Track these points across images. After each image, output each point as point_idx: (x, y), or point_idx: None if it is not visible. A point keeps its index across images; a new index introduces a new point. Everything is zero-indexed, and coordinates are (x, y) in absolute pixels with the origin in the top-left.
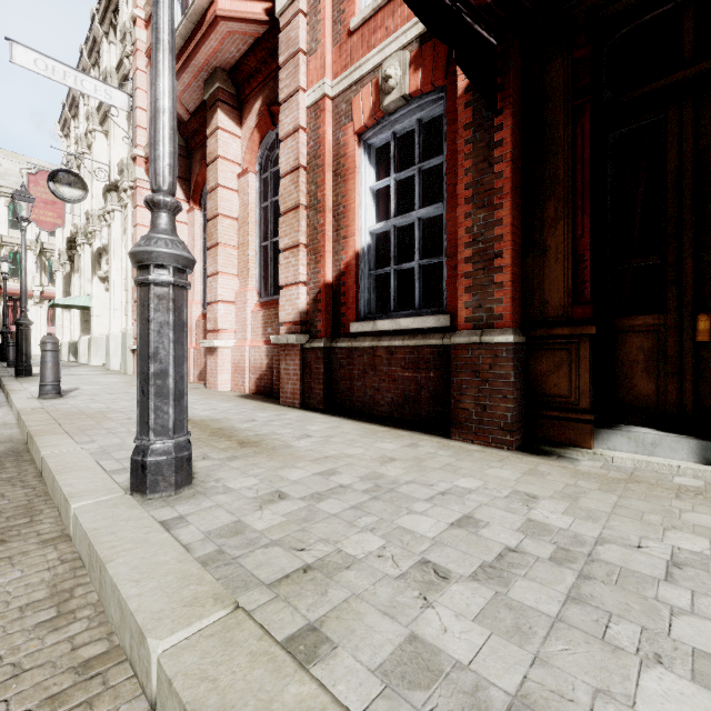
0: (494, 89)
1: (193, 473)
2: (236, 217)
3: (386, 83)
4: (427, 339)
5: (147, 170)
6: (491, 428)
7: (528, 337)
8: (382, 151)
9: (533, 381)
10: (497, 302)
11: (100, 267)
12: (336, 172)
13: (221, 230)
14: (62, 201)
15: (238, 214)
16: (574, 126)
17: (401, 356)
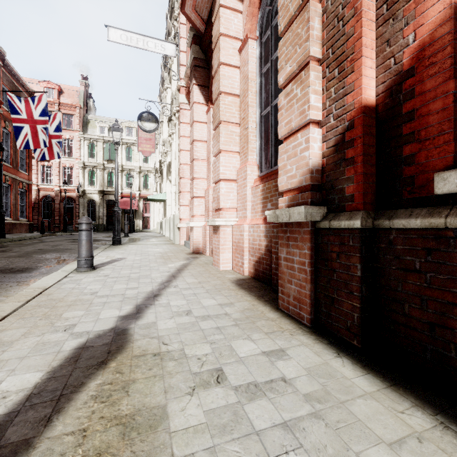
0: None
1: None
2: (237, 93)
3: None
4: None
5: (186, 95)
6: None
7: None
8: None
9: None
10: None
11: (170, 174)
12: None
13: (223, 108)
14: (154, 138)
15: (239, 91)
16: None
17: None
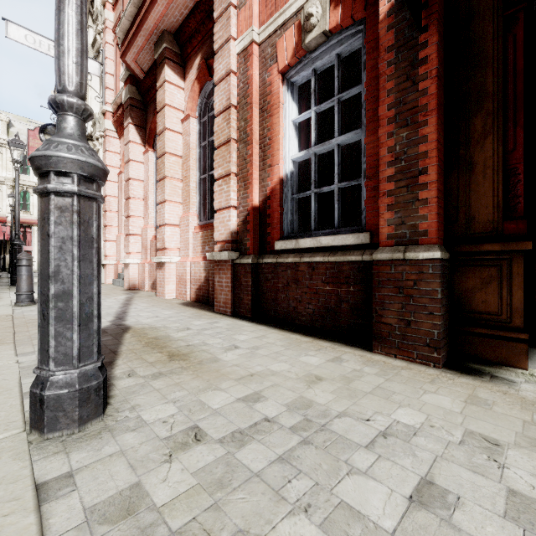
0: (419, 6)
1: (111, 397)
2: (180, 155)
3: (307, 22)
4: (347, 255)
5: (113, 122)
6: (416, 344)
7: (452, 253)
8: (303, 89)
9: (458, 297)
10: (421, 219)
11: None
12: (262, 109)
13: (168, 165)
14: None
15: (182, 153)
16: (505, 37)
17: (322, 271)
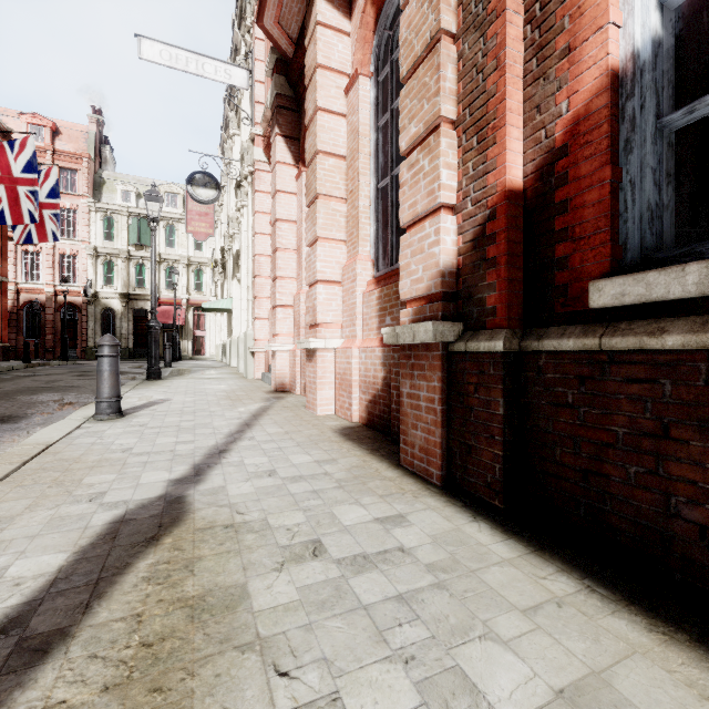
0: None
1: None
2: (342, 154)
3: None
4: None
5: (264, 149)
6: None
7: None
8: None
9: None
10: None
11: (239, 269)
12: None
13: (321, 175)
14: (213, 212)
15: (346, 150)
16: None
17: None
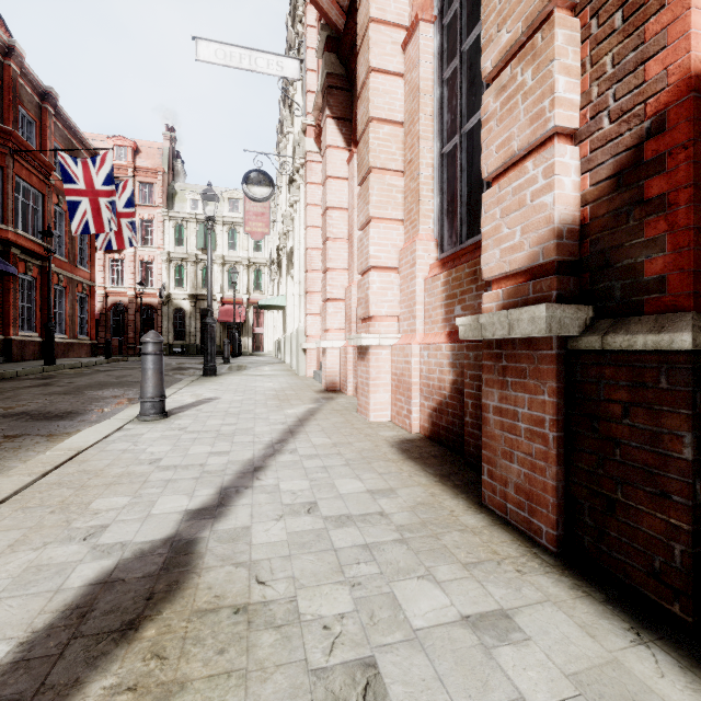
0: None
1: None
2: (399, 120)
3: None
4: None
5: (315, 139)
6: None
7: None
8: None
9: None
10: None
11: (292, 266)
12: None
13: (374, 145)
14: (269, 211)
15: (403, 115)
16: None
17: None
